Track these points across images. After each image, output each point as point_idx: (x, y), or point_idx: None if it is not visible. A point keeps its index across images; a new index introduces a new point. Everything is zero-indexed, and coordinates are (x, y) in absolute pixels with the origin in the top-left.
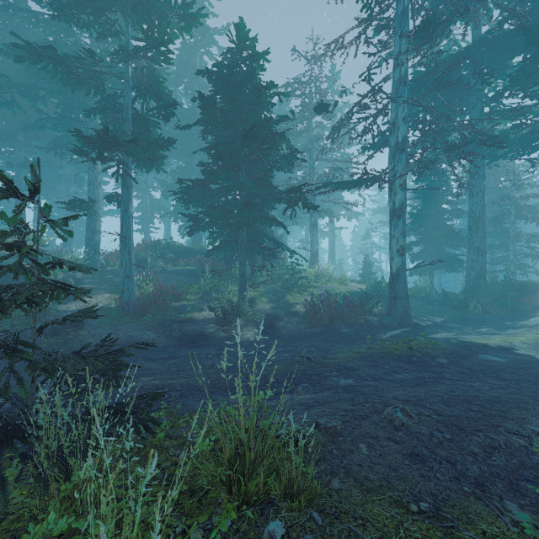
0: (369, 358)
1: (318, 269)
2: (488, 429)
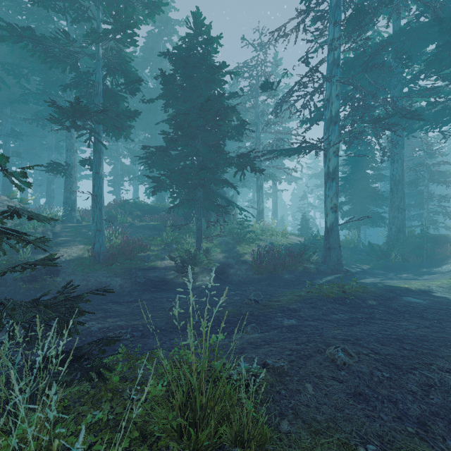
0: (308, 300)
1: (264, 224)
2: (422, 367)
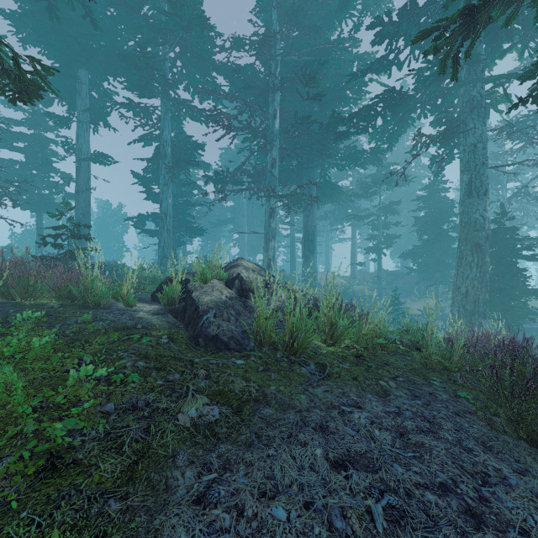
0: None
1: None
2: None
